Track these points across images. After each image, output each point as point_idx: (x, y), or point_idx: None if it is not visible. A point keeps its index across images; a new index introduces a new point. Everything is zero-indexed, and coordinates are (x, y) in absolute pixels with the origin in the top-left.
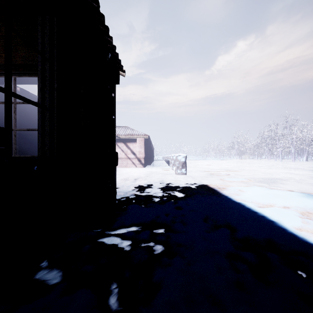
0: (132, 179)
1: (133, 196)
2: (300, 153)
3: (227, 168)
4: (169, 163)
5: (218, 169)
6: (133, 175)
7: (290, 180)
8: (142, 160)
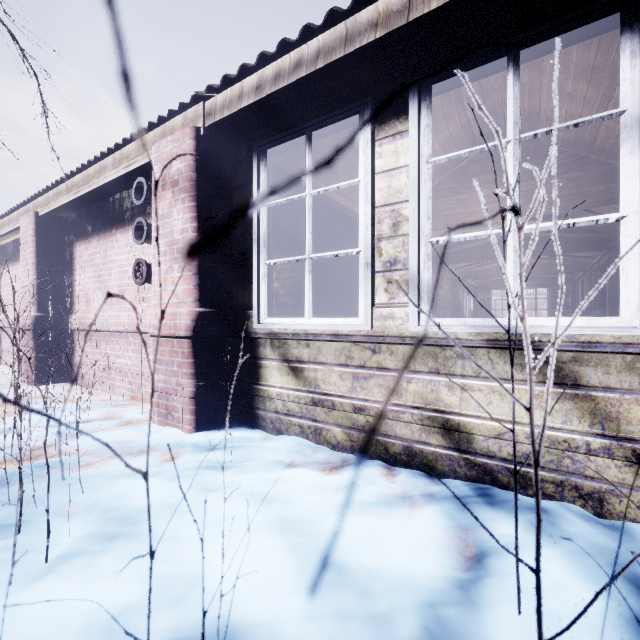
0: None
1: None
2: None
3: None
4: None
5: None
6: None
7: None
8: None
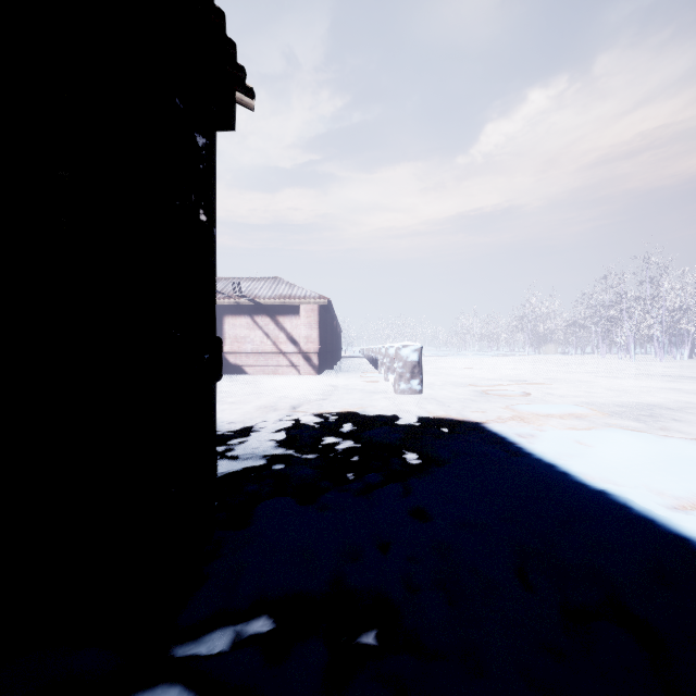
0: (285, 406)
1: (281, 465)
2: (674, 340)
3: (515, 376)
4: (377, 364)
5: (496, 379)
6: (290, 396)
7: (688, 409)
8: (313, 357)
